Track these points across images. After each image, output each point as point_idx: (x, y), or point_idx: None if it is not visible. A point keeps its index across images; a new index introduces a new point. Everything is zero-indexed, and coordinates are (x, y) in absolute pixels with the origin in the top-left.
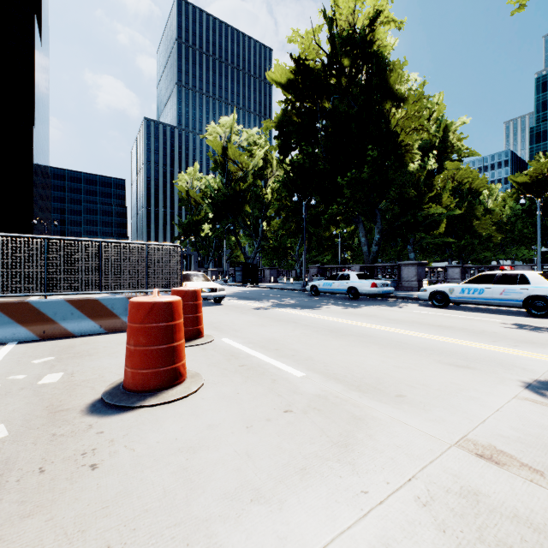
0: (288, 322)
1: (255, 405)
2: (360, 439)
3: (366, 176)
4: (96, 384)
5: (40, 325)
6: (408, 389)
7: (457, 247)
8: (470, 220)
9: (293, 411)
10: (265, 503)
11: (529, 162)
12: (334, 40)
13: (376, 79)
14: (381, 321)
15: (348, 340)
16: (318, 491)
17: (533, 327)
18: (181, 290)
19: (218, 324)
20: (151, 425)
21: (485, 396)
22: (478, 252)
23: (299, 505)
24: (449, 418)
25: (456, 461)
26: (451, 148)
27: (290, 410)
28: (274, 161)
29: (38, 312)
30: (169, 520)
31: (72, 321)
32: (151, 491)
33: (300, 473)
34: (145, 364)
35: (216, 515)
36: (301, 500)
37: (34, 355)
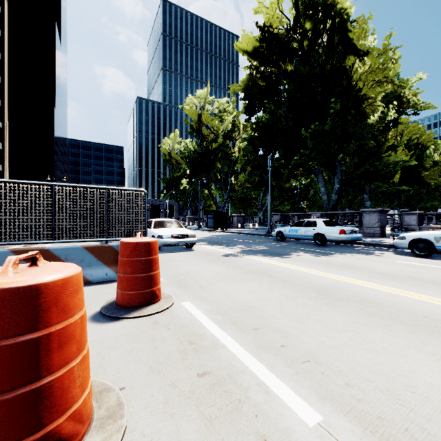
0: (262, 275)
1: None
2: None
3: (328, 129)
4: None
5: None
6: None
7: (406, 196)
8: (418, 172)
9: None
10: None
11: None
12: (297, 6)
13: (339, 36)
14: (371, 276)
15: (350, 310)
16: None
17: None
18: (130, 242)
19: (184, 277)
20: None
21: None
22: (425, 200)
23: None
24: None
25: None
26: (407, 103)
27: None
28: (241, 125)
29: None
30: None
31: None
32: None
33: None
34: None
35: None
36: None
37: None
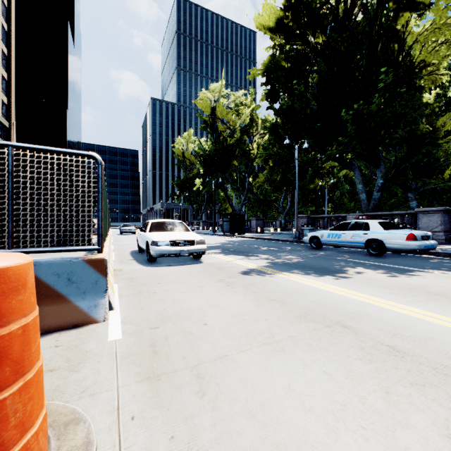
0: (330, 325)
1: None
2: None
3: (373, 109)
4: None
5: None
6: None
7: (449, 197)
8: None
9: None
10: None
11: None
12: None
13: None
14: None
15: None
16: None
17: None
18: None
19: (168, 330)
20: None
21: None
22: None
23: None
24: None
25: None
26: None
27: None
28: (259, 119)
29: None
30: None
31: None
32: None
33: None
34: None
35: None
36: None
37: None
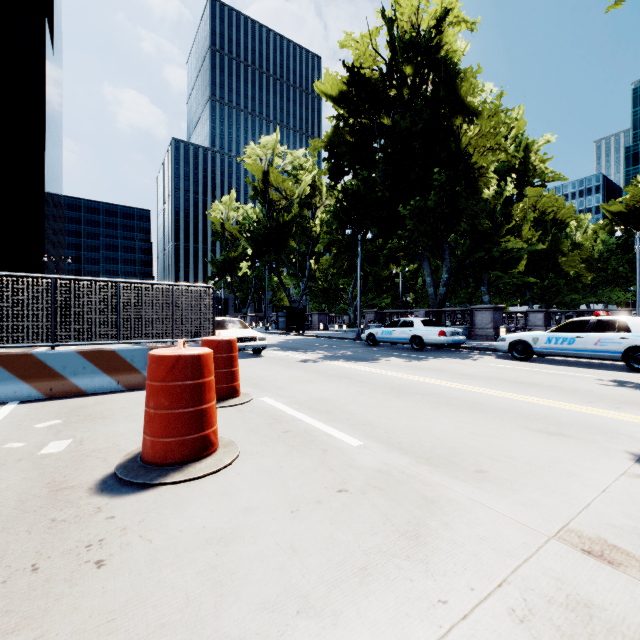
0: (341, 378)
1: (302, 482)
2: (433, 529)
3: (432, 205)
4: (109, 455)
5: (46, 382)
6: (490, 462)
7: (539, 288)
8: (555, 256)
9: (349, 490)
10: (316, 616)
11: (625, 187)
12: (394, 45)
13: (444, 89)
14: (452, 377)
15: (414, 400)
16: (383, 600)
17: (637, 384)
18: (214, 340)
19: (258, 380)
20: (173, 509)
21: (587, 471)
22: (564, 294)
23: (359, 620)
24: (543, 501)
25: (558, 560)
26: (533, 171)
27: (345, 489)
28: (323, 188)
29: (44, 365)
30: (192, 639)
31: (84, 376)
32: (171, 597)
33: (359, 575)
34: (167, 431)
35: (252, 633)
36: (362, 612)
37: (38, 418)
